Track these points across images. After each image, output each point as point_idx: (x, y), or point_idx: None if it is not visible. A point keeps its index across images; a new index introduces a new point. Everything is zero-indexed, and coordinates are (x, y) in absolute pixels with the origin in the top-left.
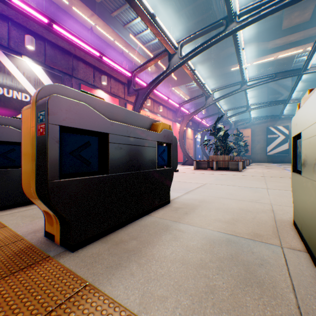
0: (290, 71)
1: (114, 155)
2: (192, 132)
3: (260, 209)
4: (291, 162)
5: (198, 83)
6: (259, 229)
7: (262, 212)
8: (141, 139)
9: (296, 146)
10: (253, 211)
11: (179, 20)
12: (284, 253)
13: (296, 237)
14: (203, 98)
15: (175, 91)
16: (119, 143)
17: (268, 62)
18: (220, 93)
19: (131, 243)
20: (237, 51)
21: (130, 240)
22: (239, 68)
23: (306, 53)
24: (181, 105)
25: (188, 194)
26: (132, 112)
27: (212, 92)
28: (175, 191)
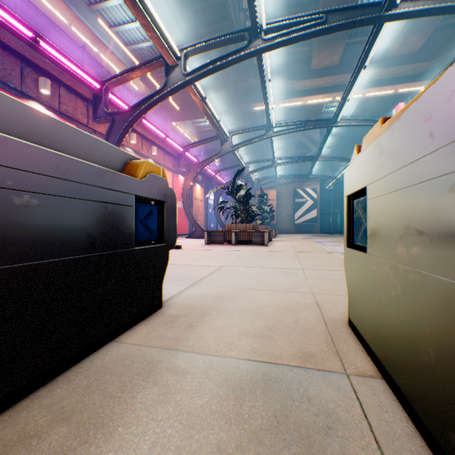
0: (320, 121)
1: (12, 220)
2: (202, 190)
3: (302, 304)
4: (344, 232)
5: (211, 118)
6: (309, 342)
7: (306, 309)
8: (98, 187)
9: (353, 209)
10: (293, 308)
11: (184, 23)
12: (355, 388)
13: (359, 349)
14: (218, 143)
15: (177, 128)
16: (31, 191)
17: (296, 108)
18: (241, 139)
19: (49, 437)
20: (263, 81)
21: (51, 427)
22: (265, 106)
23: (334, 104)
24: (187, 149)
25: (196, 287)
26: (77, 132)
27: (229, 135)
28: (173, 282)
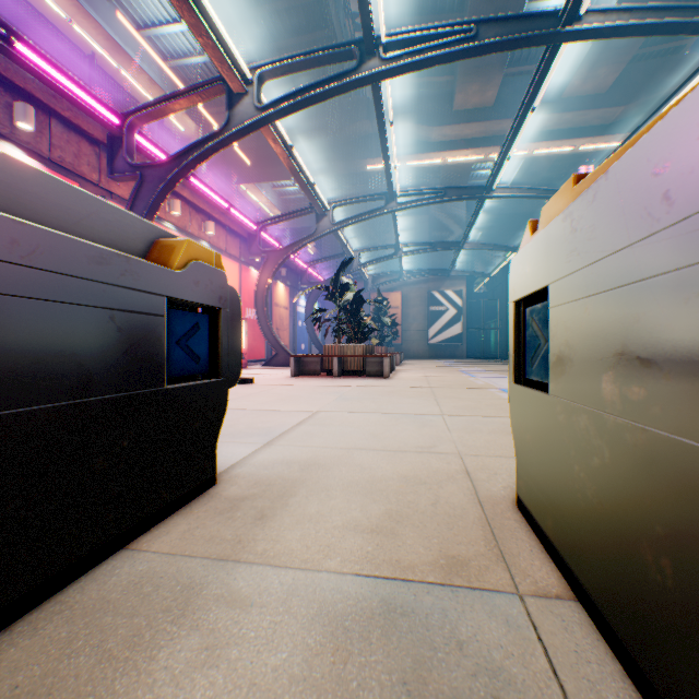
0: (467, 189)
1: None
2: (288, 292)
3: (443, 472)
4: (509, 359)
5: (302, 180)
6: (457, 539)
7: (450, 481)
8: (97, 283)
9: (525, 322)
10: (429, 479)
11: (259, 28)
12: (534, 620)
13: (536, 548)
14: (312, 219)
15: (248, 194)
16: None
17: (431, 169)
18: (347, 214)
19: None
20: (382, 125)
21: None
22: (385, 164)
23: (487, 165)
24: (263, 228)
25: (274, 448)
26: (60, 184)
27: (330, 207)
28: (237, 440)
